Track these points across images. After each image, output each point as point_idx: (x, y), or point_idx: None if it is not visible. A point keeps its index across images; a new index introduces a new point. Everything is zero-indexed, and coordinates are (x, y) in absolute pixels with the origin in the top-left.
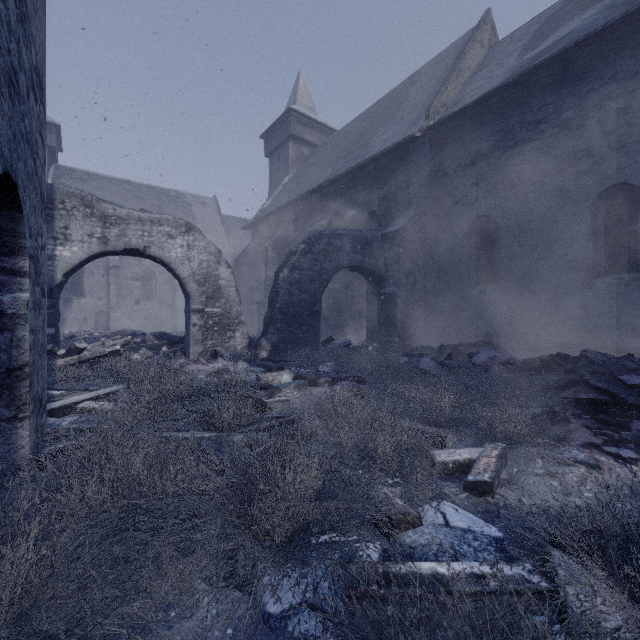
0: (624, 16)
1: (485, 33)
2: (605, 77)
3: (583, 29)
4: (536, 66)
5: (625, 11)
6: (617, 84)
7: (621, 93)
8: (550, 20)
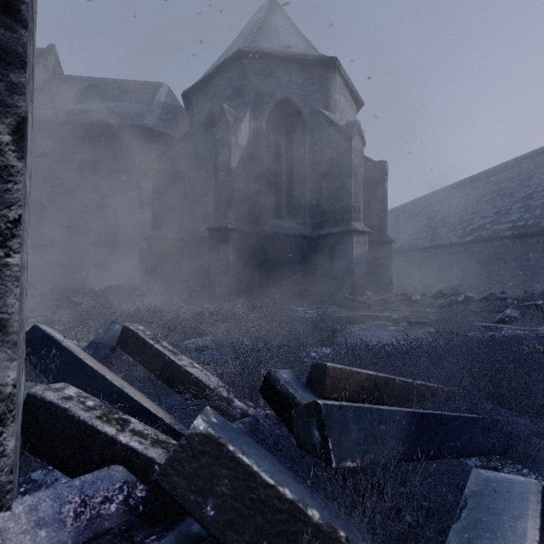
0: (107, 124)
1: (50, 61)
2: (104, 147)
3: (97, 114)
4: (67, 122)
5: (107, 122)
6: (108, 153)
7: (110, 159)
8: (89, 89)
